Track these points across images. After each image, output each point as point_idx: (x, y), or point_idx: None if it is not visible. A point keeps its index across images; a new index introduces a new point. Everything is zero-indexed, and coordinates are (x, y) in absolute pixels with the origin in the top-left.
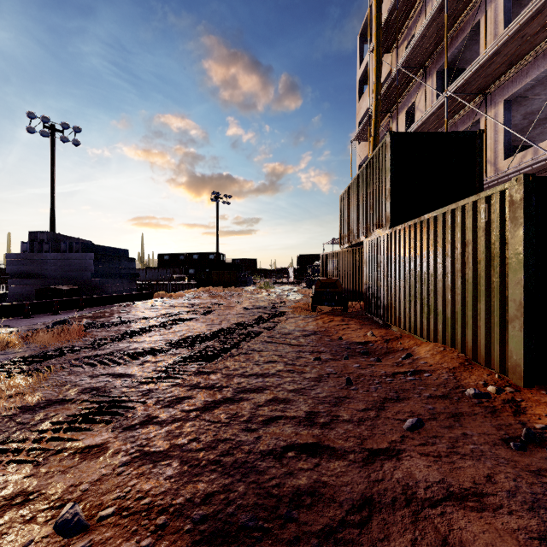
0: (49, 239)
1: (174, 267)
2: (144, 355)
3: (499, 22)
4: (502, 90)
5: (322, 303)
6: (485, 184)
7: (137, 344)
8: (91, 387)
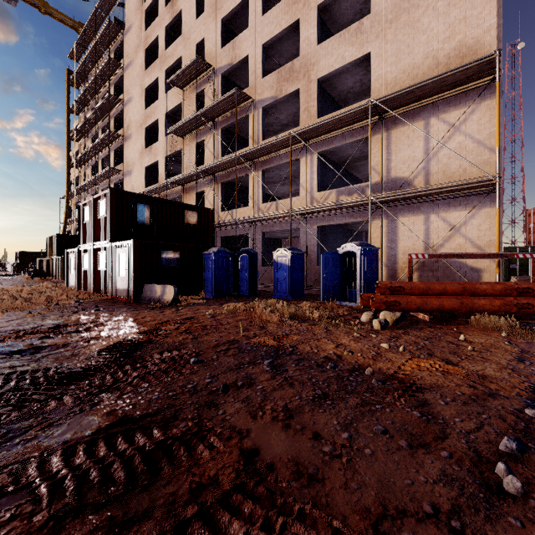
0: None
1: None
2: None
3: None
4: None
5: (36, 276)
6: None
7: None
8: None
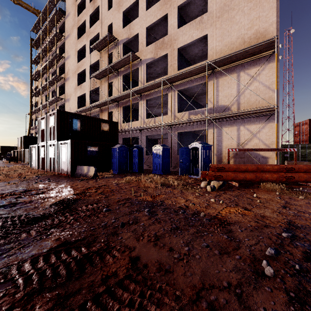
0: None
1: None
2: None
3: None
4: None
5: (11, 161)
6: None
7: None
8: None
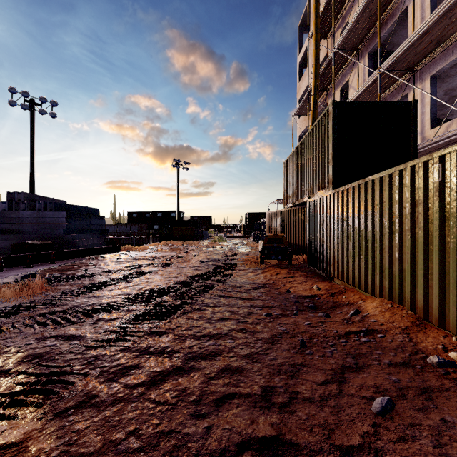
0: (25, 199)
1: (141, 224)
2: (99, 312)
3: (426, 7)
4: (428, 67)
5: (270, 257)
6: None
7: (95, 300)
8: (35, 354)
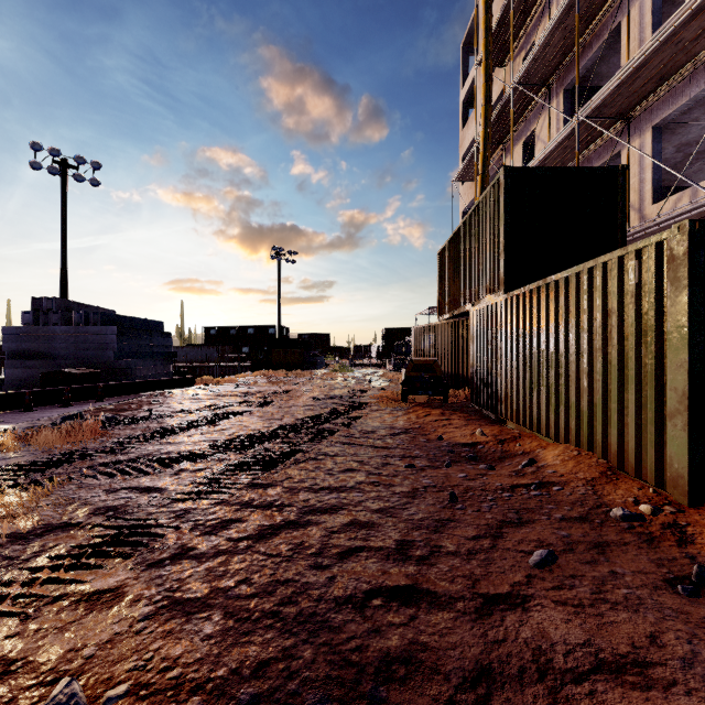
0: (58, 308)
1: (223, 345)
2: (179, 461)
3: (646, 25)
4: (649, 113)
5: (416, 392)
6: (628, 235)
7: (171, 447)
8: (107, 506)
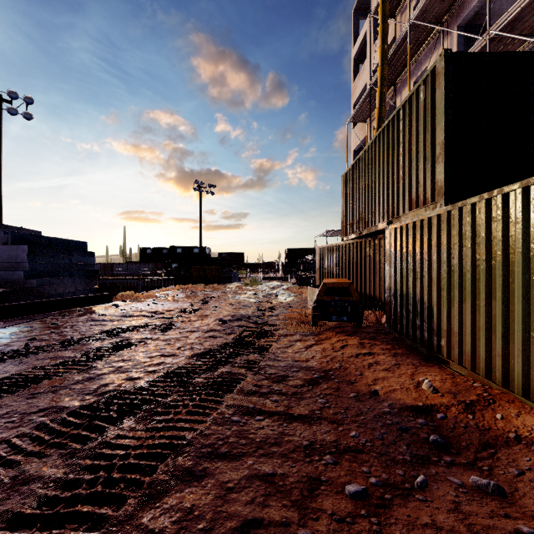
0: None
1: (156, 262)
2: None
3: None
4: None
5: (329, 317)
6: None
7: None
8: None
